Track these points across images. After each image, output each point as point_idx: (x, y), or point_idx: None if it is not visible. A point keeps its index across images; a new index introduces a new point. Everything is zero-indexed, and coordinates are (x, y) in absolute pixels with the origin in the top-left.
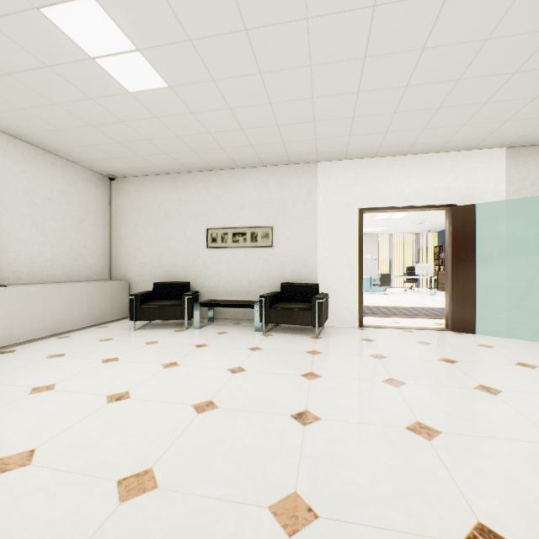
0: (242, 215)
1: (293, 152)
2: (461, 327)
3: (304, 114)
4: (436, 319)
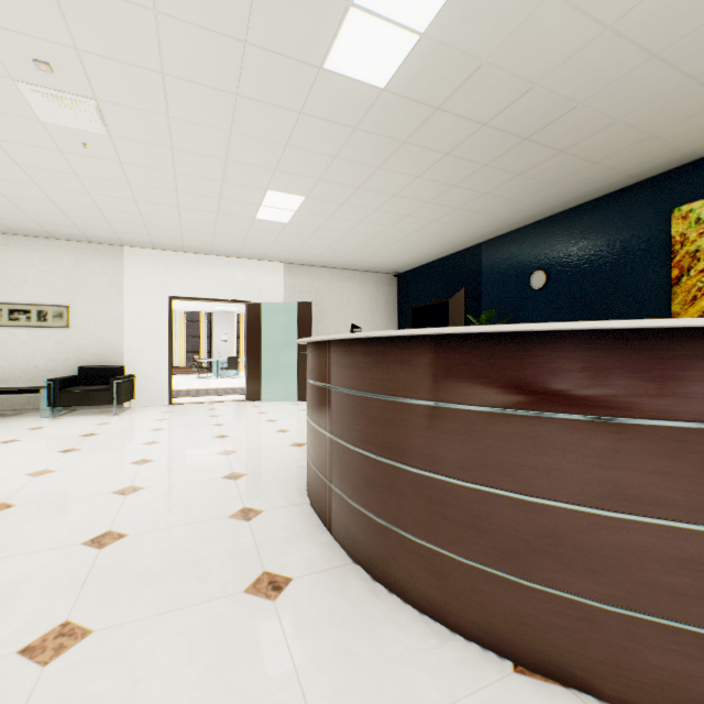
0: (26, 289)
1: (93, 235)
2: (253, 396)
3: (95, 215)
4: None
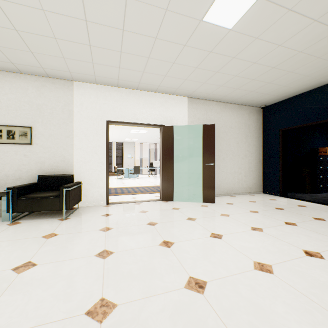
0: None
1: (47, 66)
2: (167, 197)
3: (42, 27)
4: (157, 193)
